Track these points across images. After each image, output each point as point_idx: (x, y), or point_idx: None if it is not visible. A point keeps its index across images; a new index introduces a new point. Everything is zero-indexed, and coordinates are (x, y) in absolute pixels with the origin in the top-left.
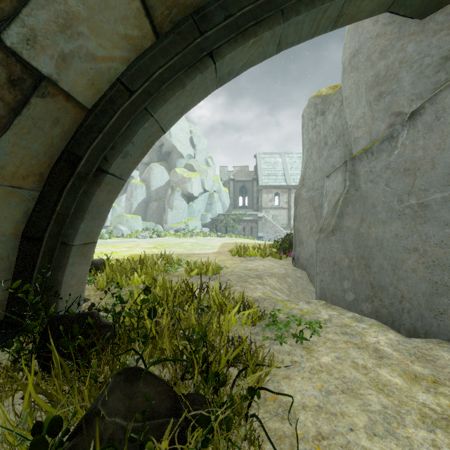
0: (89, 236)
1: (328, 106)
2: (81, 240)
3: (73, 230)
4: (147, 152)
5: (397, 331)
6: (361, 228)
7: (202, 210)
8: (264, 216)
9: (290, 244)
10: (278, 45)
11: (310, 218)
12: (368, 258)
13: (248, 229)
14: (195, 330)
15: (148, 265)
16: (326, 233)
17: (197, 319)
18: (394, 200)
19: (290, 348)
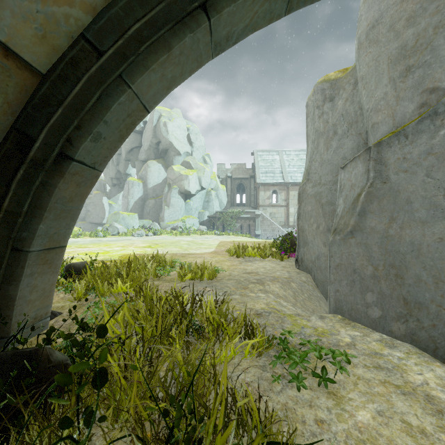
0: (54, 239)
1: (338, 91)
2: (42, 245)
3: (29, 233)
4: (127, 137)
5: (442, 361)
6: (391, 230)
7: (200, 208)
8: (261, 214)
9: (292, 243)
10: (288, 2)
11: (316, 216)
12: (400, 266)
13: (246, 227)
14: (174, 398)
15: (136, 269)
16: (343, 235)
17: (185, 355)
18: (439, 194)
19: (310, 394)
